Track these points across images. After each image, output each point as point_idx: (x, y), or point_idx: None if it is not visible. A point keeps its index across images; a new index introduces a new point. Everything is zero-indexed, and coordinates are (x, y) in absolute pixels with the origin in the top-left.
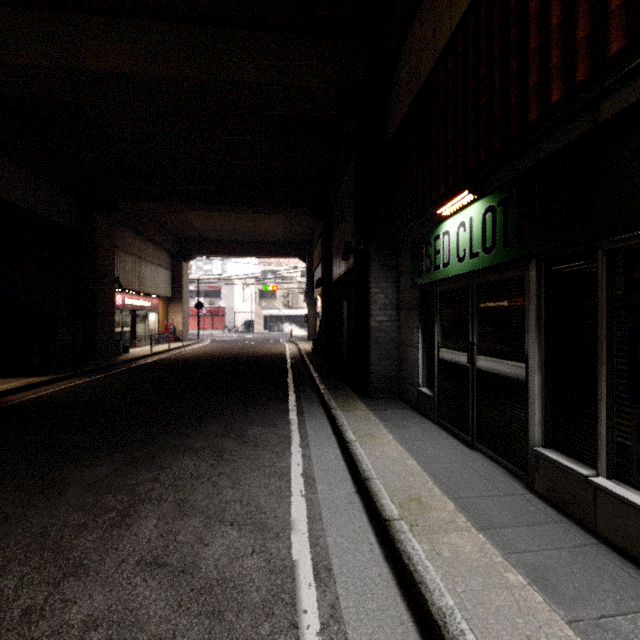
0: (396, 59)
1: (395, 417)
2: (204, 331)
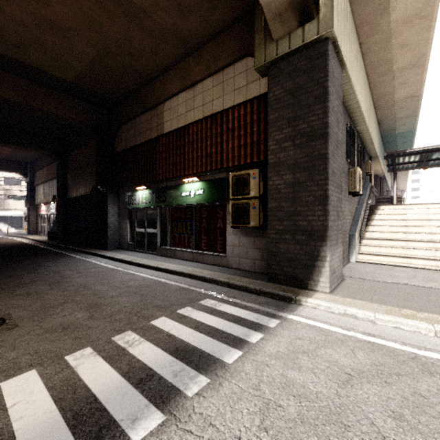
0: (120, 127)
1: (121, 252)
2: None
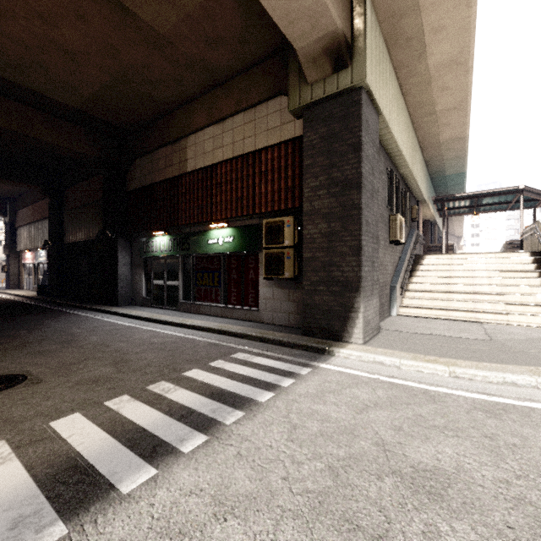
0: (133, 161)
1: (135, 308)
2: None
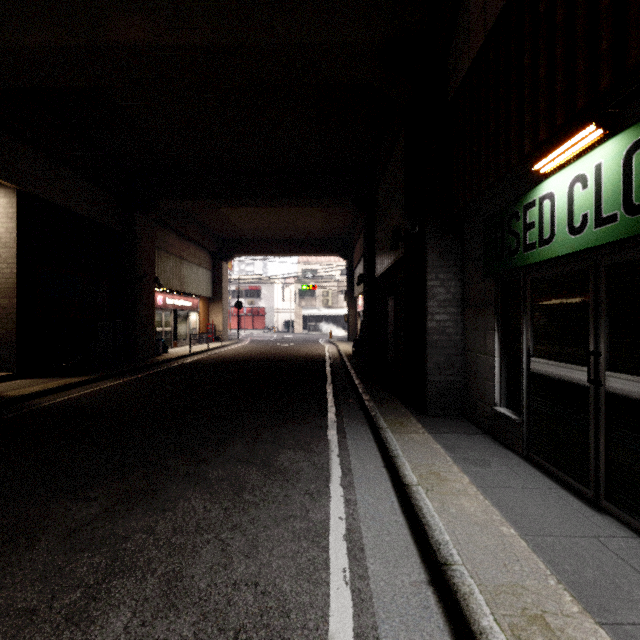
0: None
1: (465, 445)
2: (245, 331)
